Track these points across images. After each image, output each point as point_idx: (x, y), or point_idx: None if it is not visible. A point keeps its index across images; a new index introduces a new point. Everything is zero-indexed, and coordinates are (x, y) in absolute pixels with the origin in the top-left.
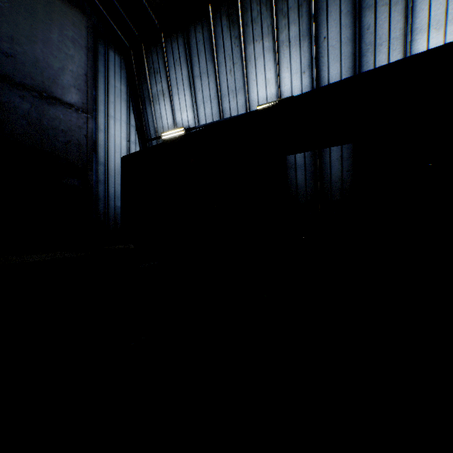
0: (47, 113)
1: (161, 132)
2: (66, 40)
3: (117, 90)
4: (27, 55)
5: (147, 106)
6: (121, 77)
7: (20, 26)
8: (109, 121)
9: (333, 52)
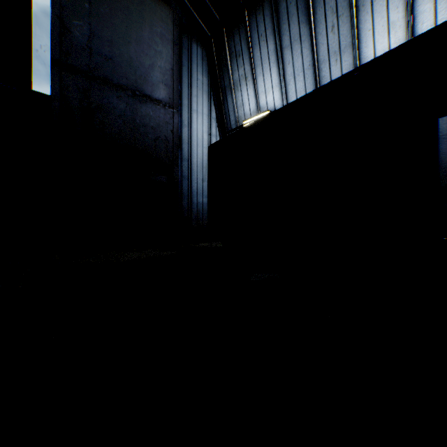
0: (139, 111)
1: (242, 120)
2: (154, 37)
3: (199, 83)
4: (122, 56)
5: (228, 95)
6: (203, 69)
7: (117, 29)
8: (192, 115)
9: None
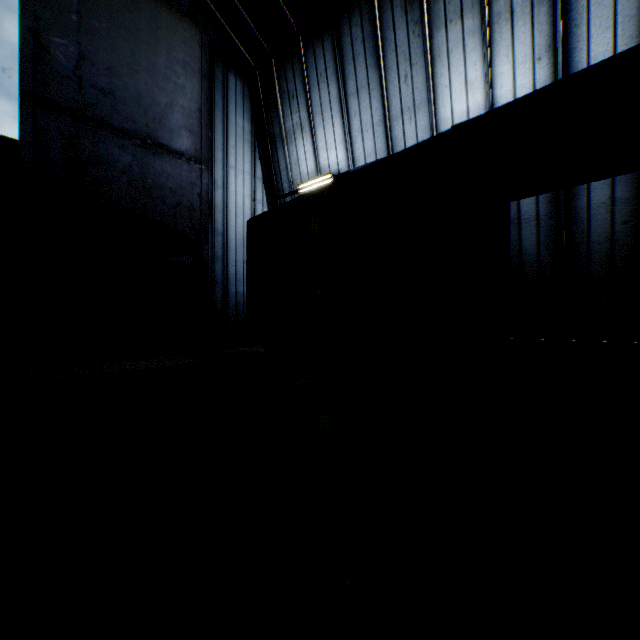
0: (152, 167)
1: (297, 183)
2: (174, 65)
3: (238, 130)
4: (127, 90)
5: (278, 148)
6: (244, 110)
7: (119, 52)
8: (228, 173)
9: (597, 13)
